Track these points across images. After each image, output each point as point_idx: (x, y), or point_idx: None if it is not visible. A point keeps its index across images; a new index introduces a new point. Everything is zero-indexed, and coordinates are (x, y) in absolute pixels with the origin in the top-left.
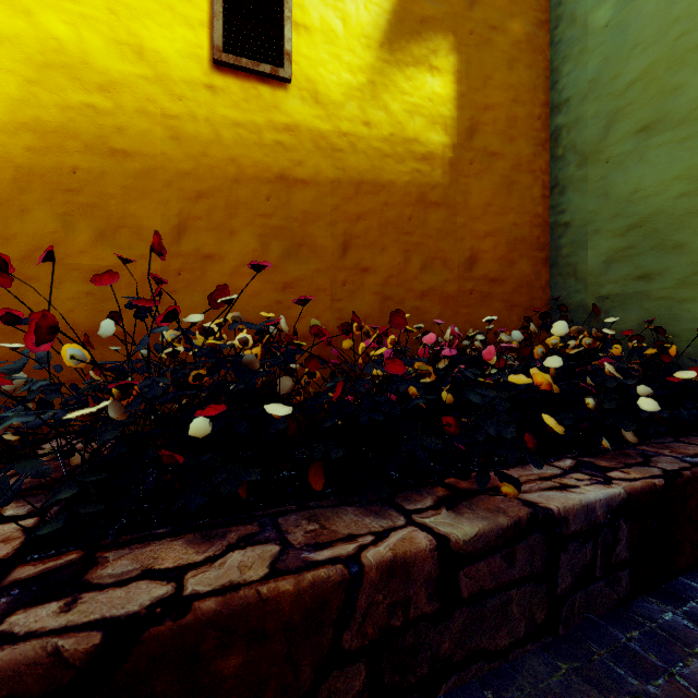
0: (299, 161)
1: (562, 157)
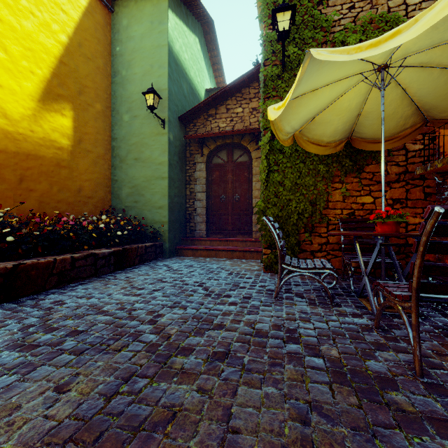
0: None
1: (115, 157)
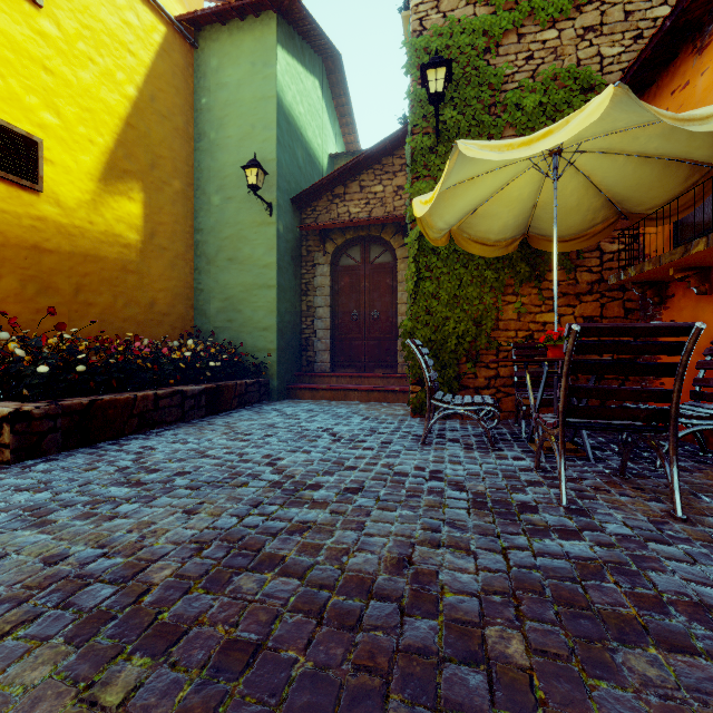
0: (47, 239)
1: (200, 256)
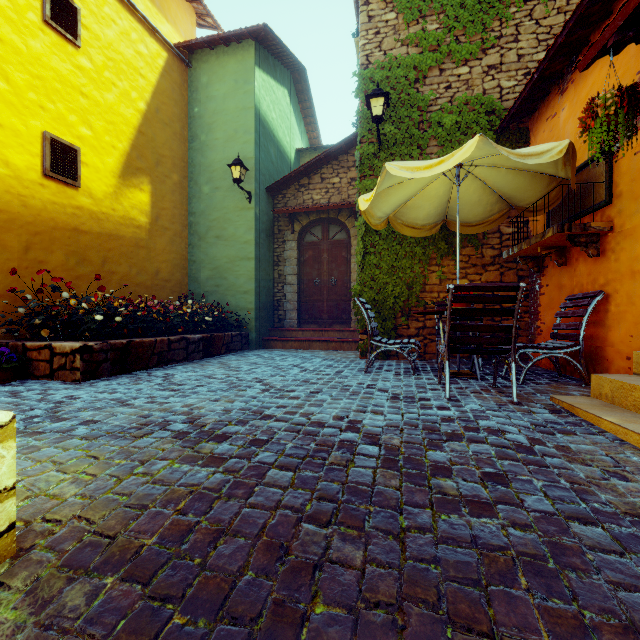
0: (84, 223)
1: (193, 234)
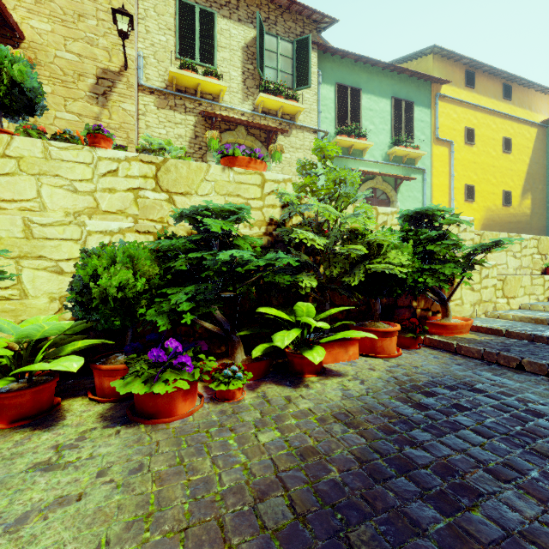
0: (511, 219)
1: (548, 213)
